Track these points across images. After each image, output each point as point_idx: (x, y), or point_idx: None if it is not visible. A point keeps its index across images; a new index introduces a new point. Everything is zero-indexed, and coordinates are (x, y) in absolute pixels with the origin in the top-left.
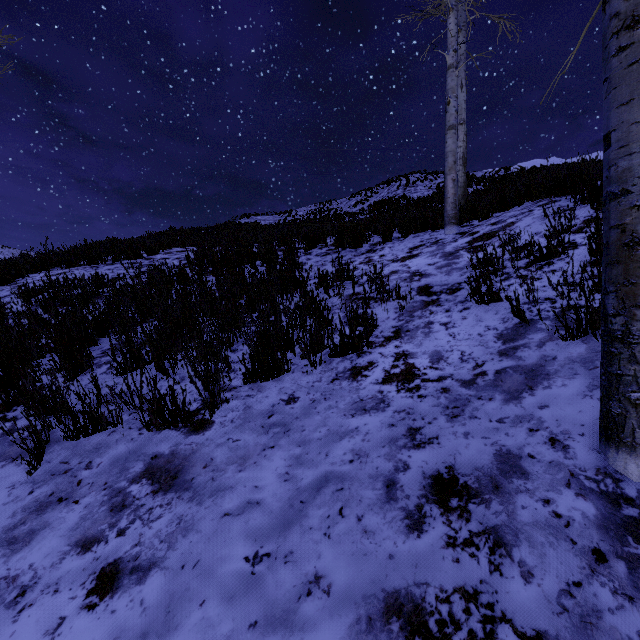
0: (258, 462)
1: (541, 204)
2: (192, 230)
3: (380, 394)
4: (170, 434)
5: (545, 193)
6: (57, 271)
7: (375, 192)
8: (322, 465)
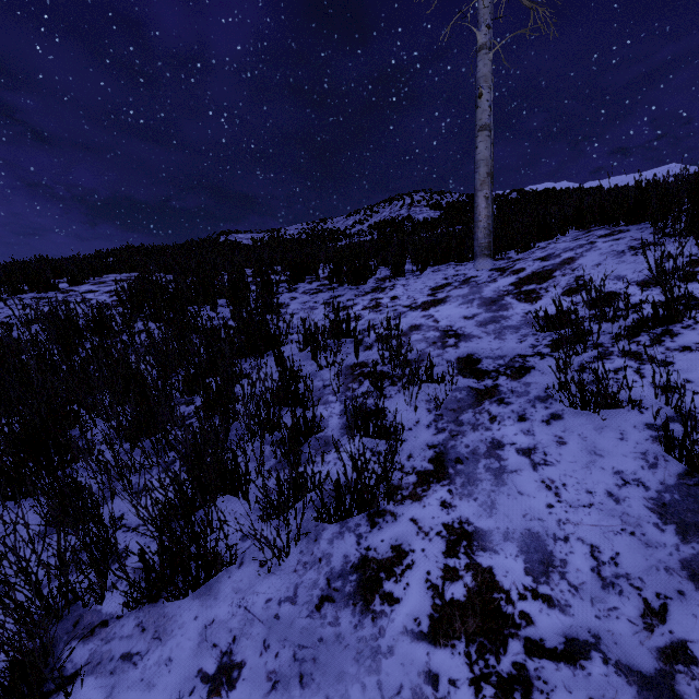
0: None
1: (603, 234)
2: (155, 249)
3: (432, 690)
4: None
5: (601, 220)
6: None
7: (376, 211)
8: None
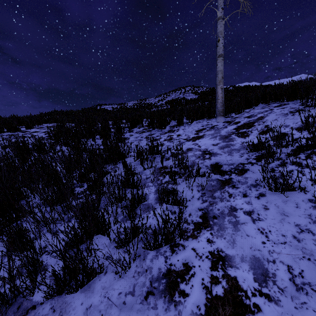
0: None
1: (276, 105)
2: (67, 112)
3: None
4: None
5: (275, 99)
6: None
7: (168, 95)
8: None
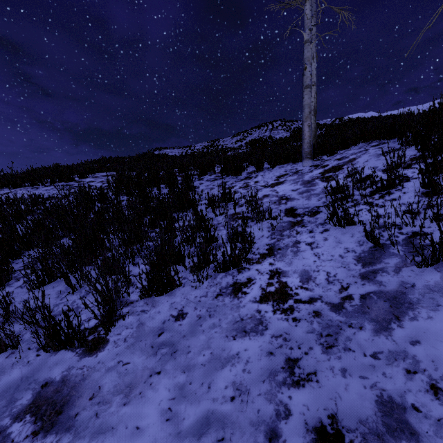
0: (143, 392)
1: (374, 145)
2: (118, 159)
3: (258, 314)
4: (65, 355)
5: (375, 137)
6: (4, 191)
7: (250, 133)
8: (204, 401)
